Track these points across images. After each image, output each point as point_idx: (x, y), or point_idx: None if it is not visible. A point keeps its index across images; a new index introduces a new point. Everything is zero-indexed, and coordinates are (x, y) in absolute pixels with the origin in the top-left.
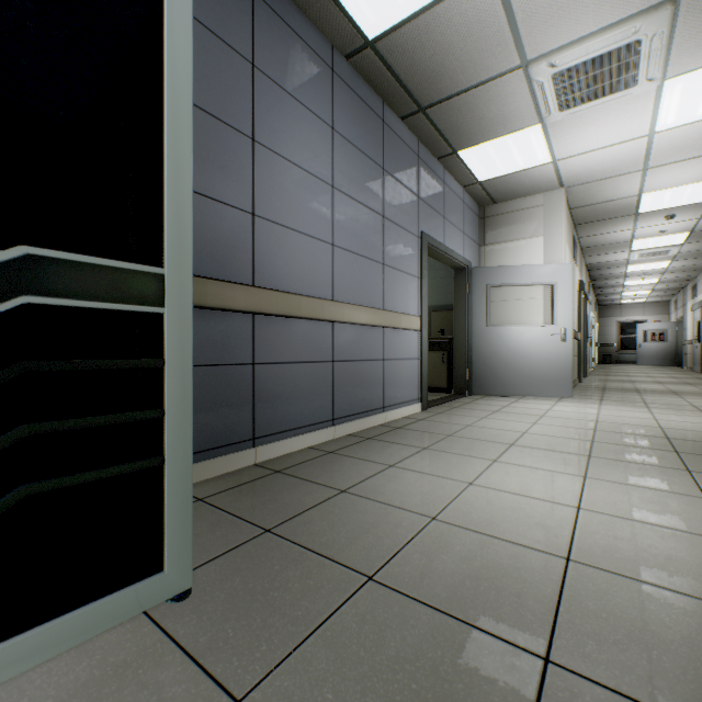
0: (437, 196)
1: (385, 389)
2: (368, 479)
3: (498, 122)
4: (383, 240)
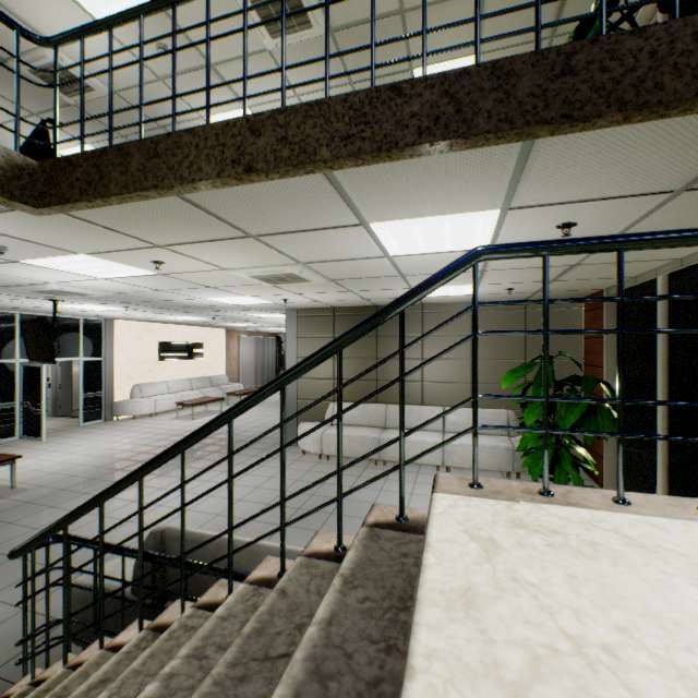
0: None
1: None
2: None
3: None
4: None
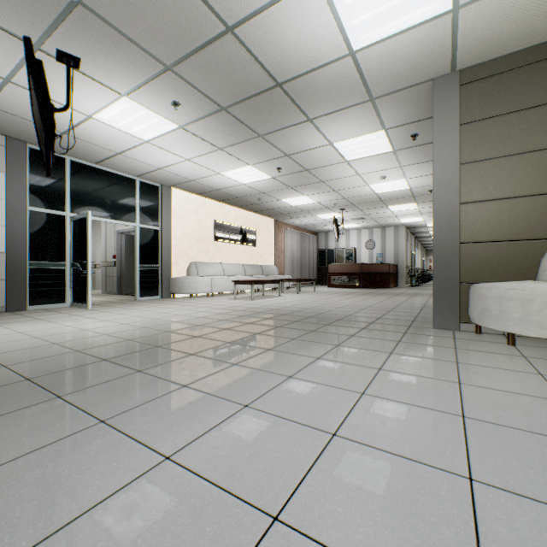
0: None
1: None
2: None
3: None
4: None
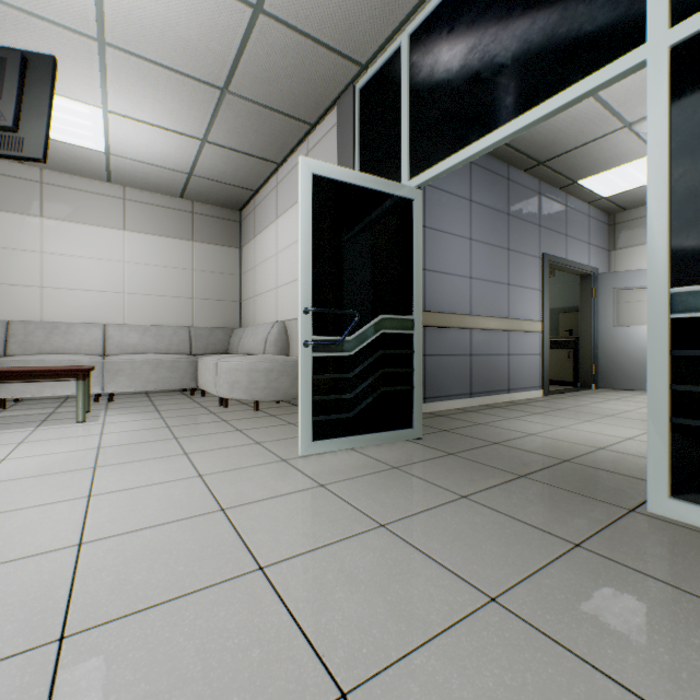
0: (558, 220)
1: (510, 377)
2: (495, 421)
3: (612, 159)
4: (508, 267)
